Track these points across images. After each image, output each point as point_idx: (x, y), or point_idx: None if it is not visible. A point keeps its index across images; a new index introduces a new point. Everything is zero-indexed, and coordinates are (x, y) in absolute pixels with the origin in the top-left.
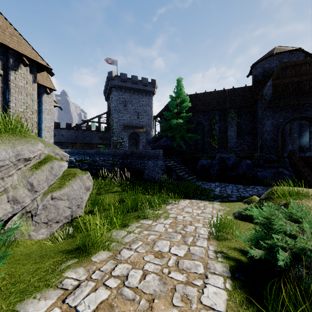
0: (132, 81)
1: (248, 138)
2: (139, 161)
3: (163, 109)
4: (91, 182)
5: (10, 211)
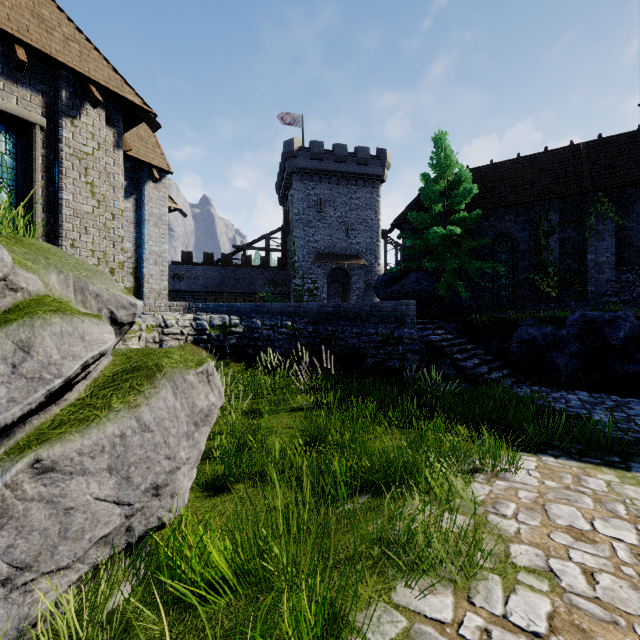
0: (335, 156)
1: None
2: (355, 328)
3: (407, 208)
4: (218, 394)
5: None
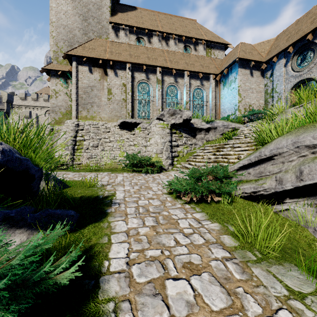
0: None
1: None
2: None
3: None
4: None
5: (273, 187)
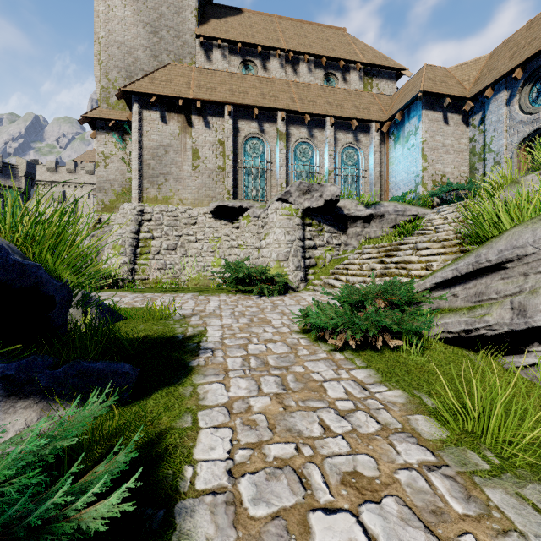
0: None
1: None
2: None
3: None
4: None
5: (507, 323)
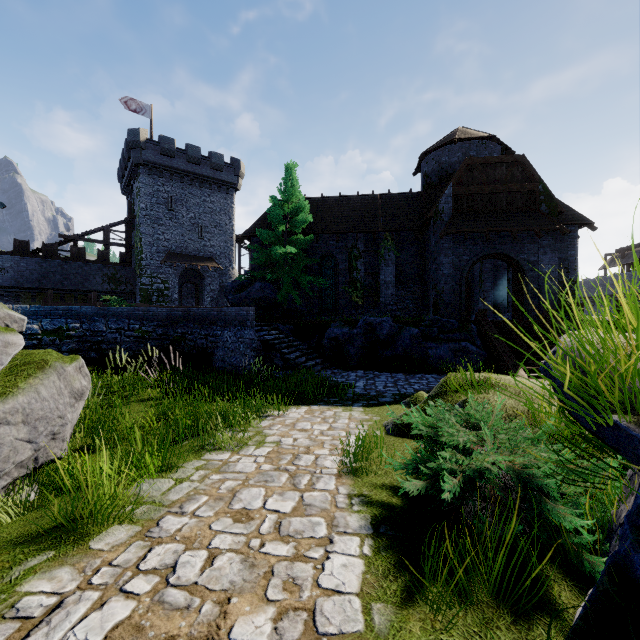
0: (188, 156)
1: (414, 287)
2: (204, 330)
3: (255, 223)
4: (88, 380)
5: None
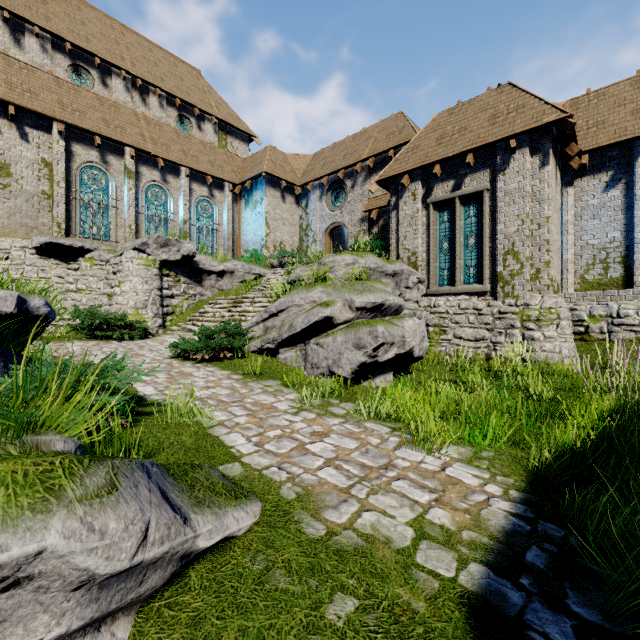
0: None
1: None
2: None
3: None
4: (375, 340)
5: (276, 339)
